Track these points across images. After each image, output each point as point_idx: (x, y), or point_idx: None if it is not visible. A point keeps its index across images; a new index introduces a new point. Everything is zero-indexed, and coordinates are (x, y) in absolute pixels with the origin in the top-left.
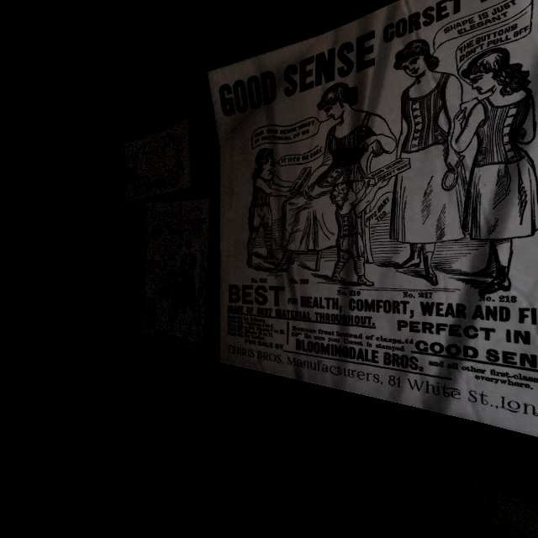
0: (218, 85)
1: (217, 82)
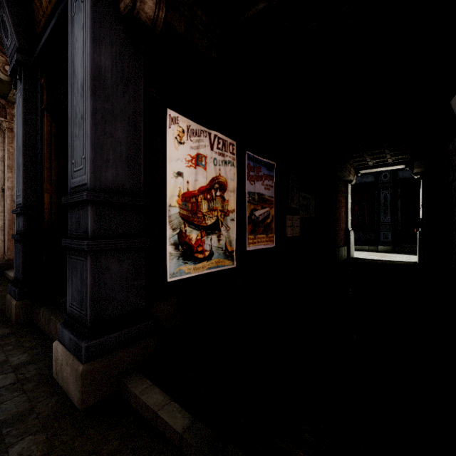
0: (455, 107)
1: (454, 106)
